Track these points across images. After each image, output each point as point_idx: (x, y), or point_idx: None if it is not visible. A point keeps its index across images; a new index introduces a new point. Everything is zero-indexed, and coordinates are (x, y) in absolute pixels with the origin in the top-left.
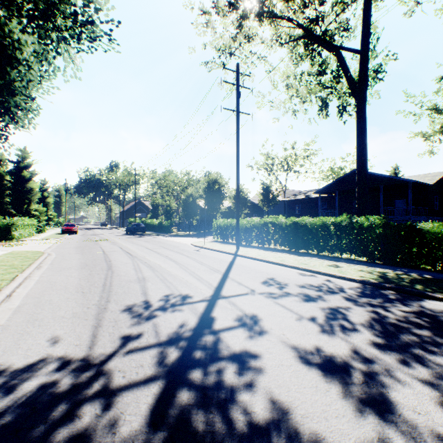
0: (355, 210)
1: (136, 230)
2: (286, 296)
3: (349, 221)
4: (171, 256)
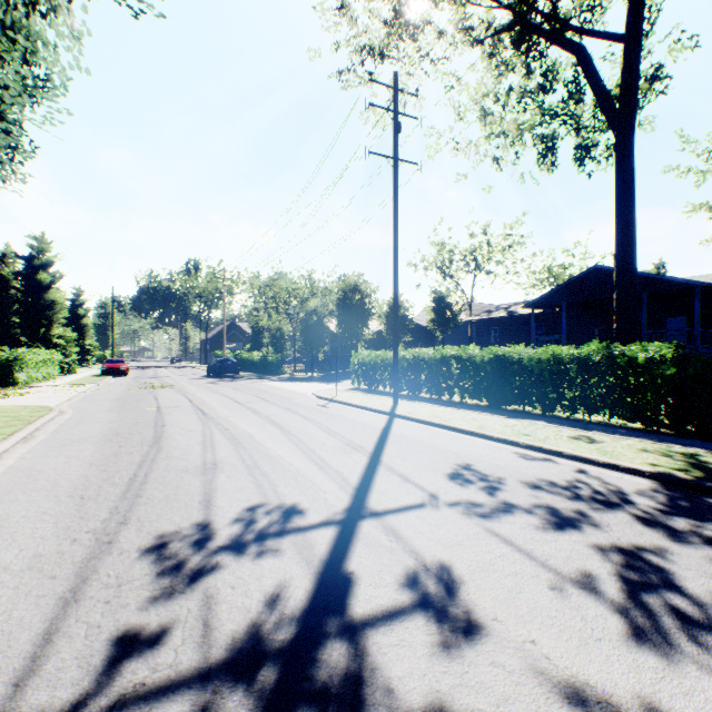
0: (593, 335)
1: (224, 369)
2: (509, 513)
3: (606, 352)
4: (275, 417)
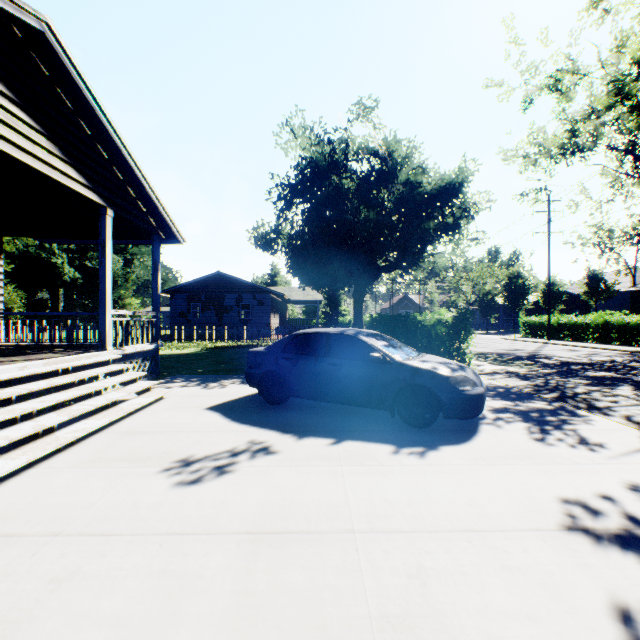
0: None
1: None
2: (574, 351)
3: None
4: (494, 342)
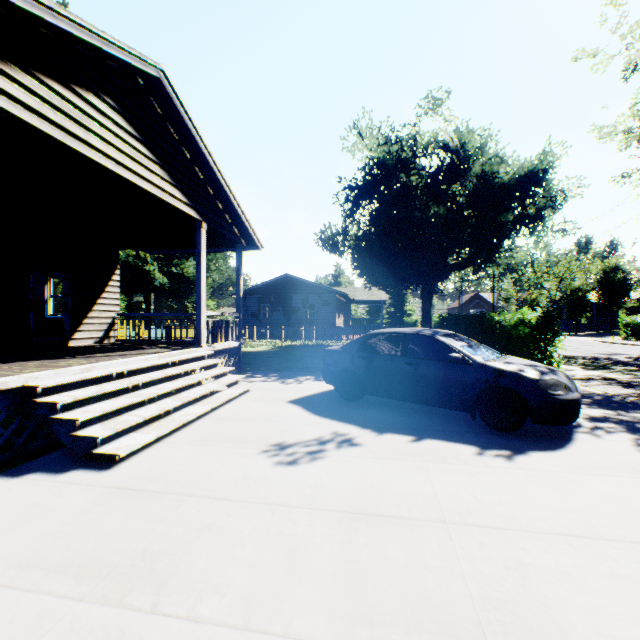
0: None
1: None
2: None
3: None
4: (586, 345)
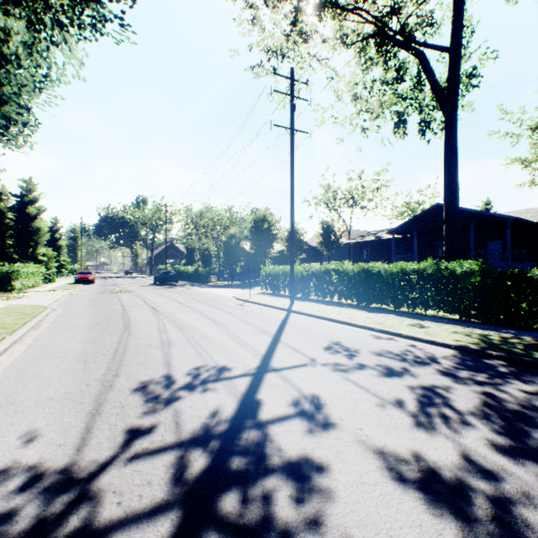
0: (437, 254)
1: (166, 279)
2: (359, 369)
3: (436, 267)
4: (207, 312)
